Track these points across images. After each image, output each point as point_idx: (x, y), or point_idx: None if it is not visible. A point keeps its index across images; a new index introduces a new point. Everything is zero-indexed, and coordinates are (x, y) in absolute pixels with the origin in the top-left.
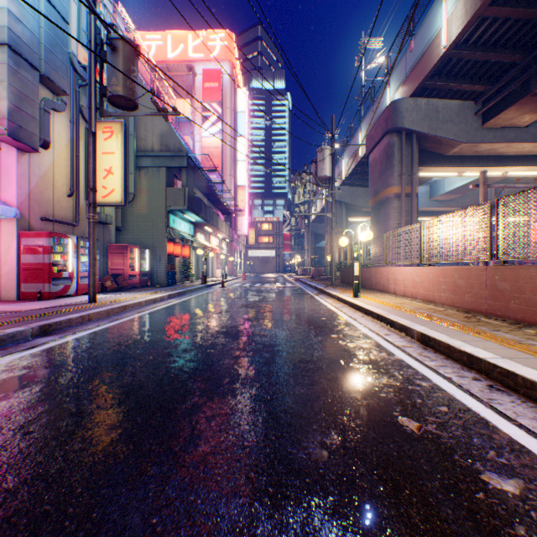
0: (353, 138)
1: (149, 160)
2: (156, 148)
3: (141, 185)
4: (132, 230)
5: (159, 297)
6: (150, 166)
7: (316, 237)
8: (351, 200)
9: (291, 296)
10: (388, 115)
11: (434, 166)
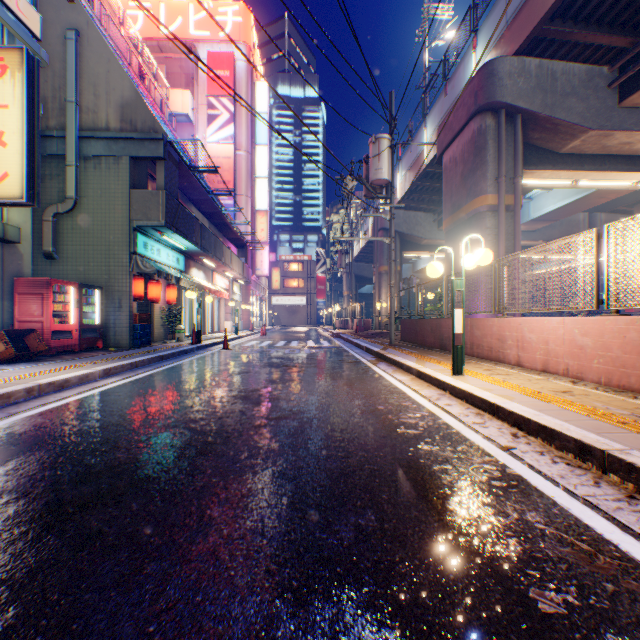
0: (414, 140)
1: (102, 145)
2: (113, 125)
3: (88, 185)
4: (72, 257)
5: (74, 377)
6: (103, 154)
7: (358, 280)
8: (407, 228)
9: (333, 367)
10: (480, 84)
11: (541, 168)
